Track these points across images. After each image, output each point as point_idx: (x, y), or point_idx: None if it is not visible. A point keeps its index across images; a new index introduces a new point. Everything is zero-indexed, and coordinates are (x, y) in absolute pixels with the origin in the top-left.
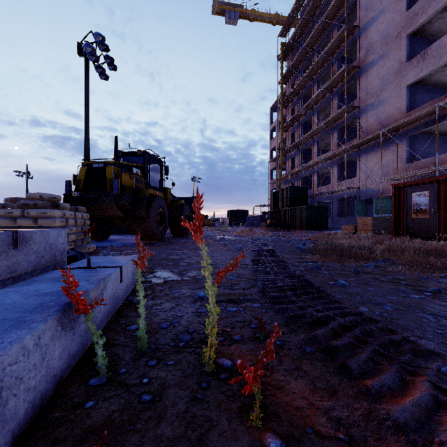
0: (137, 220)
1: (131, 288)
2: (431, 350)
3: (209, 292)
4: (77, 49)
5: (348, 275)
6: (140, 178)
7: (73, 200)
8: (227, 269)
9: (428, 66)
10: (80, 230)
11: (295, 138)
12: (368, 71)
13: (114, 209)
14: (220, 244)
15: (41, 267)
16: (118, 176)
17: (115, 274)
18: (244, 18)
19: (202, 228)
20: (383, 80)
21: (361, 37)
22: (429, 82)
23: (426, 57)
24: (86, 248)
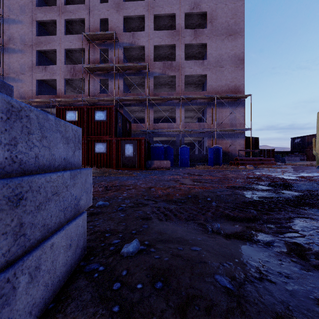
0: None
1: None
2: None
3: None
4: None
5: None
6: None
7: None
8: None
9: (48, 75)
10: None
11: None
12: (10, 53)
13: None
14: None
15: None
16: None
17: None
18: None
19: None
20: (22, 67)
21: (5, 25)
22: (49, 83)
23: (47, 70)
24: None
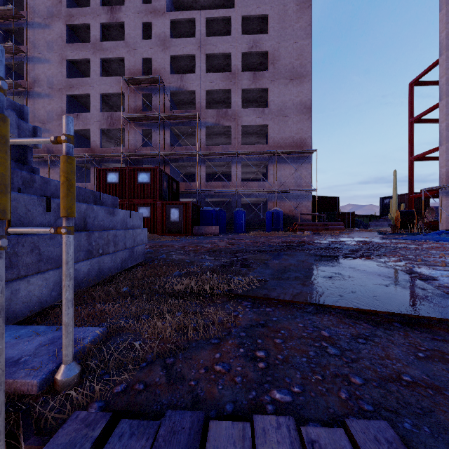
0: None
1: None
2: None
3: None
4: None
5: None
6: None
7: None
8: None
9: (80, 125)
10: None
11: None
12: (36, 98)
13: None
14: None
15: None
16: None
17: None
18: None
19: None
20: (49, 115)
21: (29, 64)
22: (80, 133)
23: (79, 119)
24: None
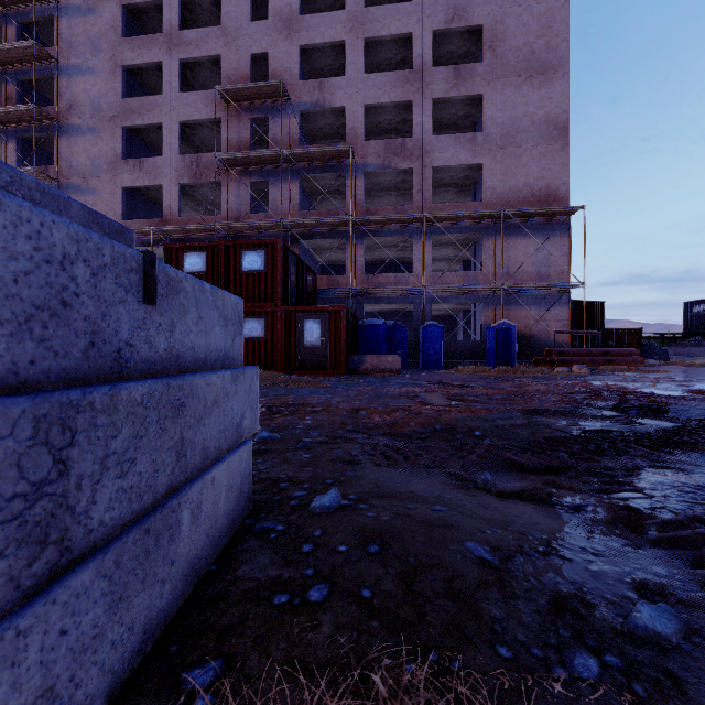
0: None
1: None
2: None
3: None
4: None
5: None
6: None
7: None
8: None
9: (145, 178)
10: None
11: None
12: (73, 136)
13: None
14: None
15: None
16: None
17: None
18: None
19: None
20: (95, 163)
21: (61, 79)
22: (147, 194)
23: (143, 168)
24: None
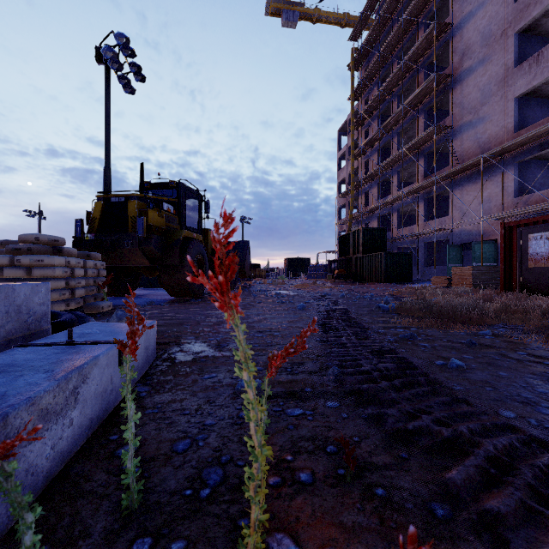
0: (169, 270)
1: (143, 370)
2: None
3: (250, 414)
4: (96, 54)
5: (460, 349)
6: (173, 216)
7: (86, 244)
8: (286, 352)
9: (544, 71)
10: (92, 284)
11: (369, 168)
12: (464, 81)
13: (138, 255)
14: (275, 302)
15: (1, 342)
16: (143, 213)
17: (108, 354)
18: (305, 19)
19: (254, 280)
20: (484, 92)
21: (455, 37)
22: (545, 93)
23: (541, 60)
24: (99, 307)
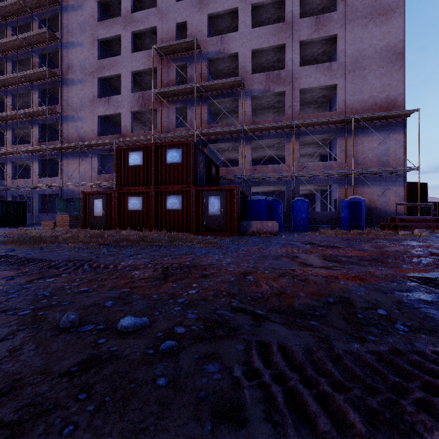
0: None
1: None
2: (57, 260)
3: None
4: None
5: (36, 251)
6: None
7: None
8: None
9: (111, 109)
10: None
11: None
12: (69, 86)
13: None
14: None
15: None
16: None
17: None
18: None
19: None
20: (82, 102)
21: (63, 51)
22: (113, 120)
23: (110, 102)
24: None
